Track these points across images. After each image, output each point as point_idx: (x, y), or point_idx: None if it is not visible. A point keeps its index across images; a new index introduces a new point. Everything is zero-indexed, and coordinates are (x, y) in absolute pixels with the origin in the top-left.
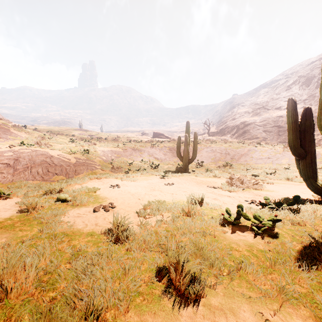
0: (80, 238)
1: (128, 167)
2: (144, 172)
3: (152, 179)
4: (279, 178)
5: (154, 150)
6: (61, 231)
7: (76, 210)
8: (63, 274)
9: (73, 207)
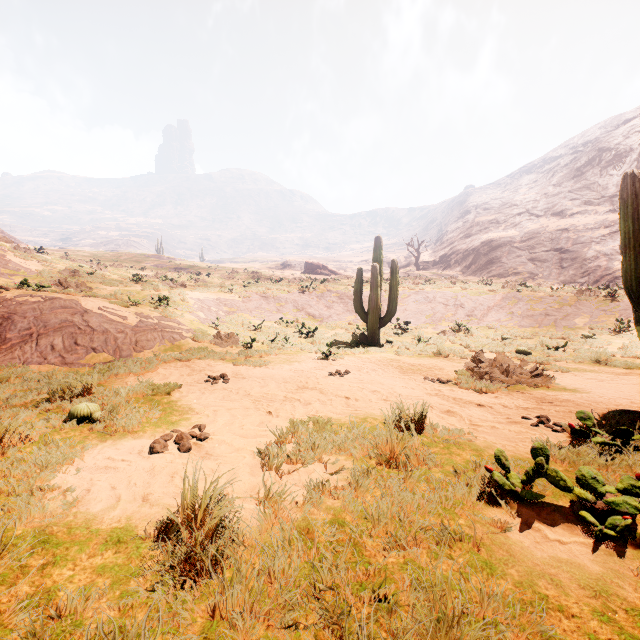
0: (83, 554)
1: (251, 333)
2: (285, 345)
3: (302, 362)
4: (577, 359)
5: (307, 299)
6: (39, 523)
7: (107, 446)
8: None
9: (102, 438)
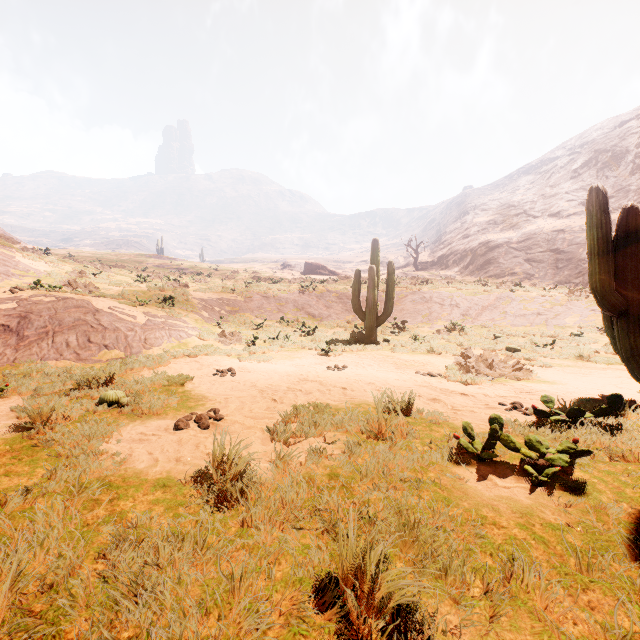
0: (139, 493)
1: (253, 332)
2: (286, 342)
3: (303, 358)
4: (563, 356)
5: (307, 299)
6: (98, 475)
7: (137, 425)
8: (82, 594)
9: (132, 419)
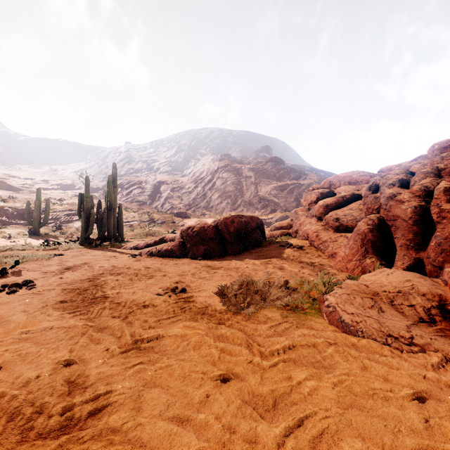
0: None
1: None
2: None
3: None
4: None
5: None
6: None
7: None
8: None
9: None
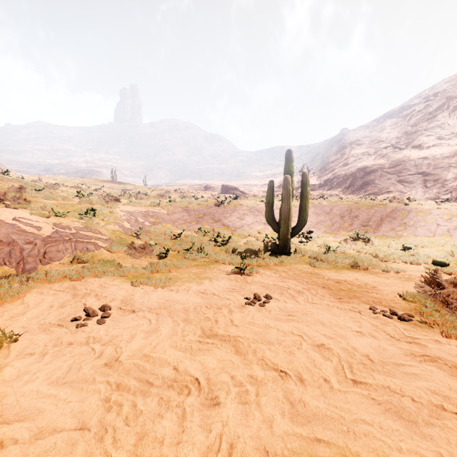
0: None
1: (171, 242)
2: (199, 254)
3: (214, 279)
4: None
5: (222, 211)
6: None
7: None
8: None
9: None
